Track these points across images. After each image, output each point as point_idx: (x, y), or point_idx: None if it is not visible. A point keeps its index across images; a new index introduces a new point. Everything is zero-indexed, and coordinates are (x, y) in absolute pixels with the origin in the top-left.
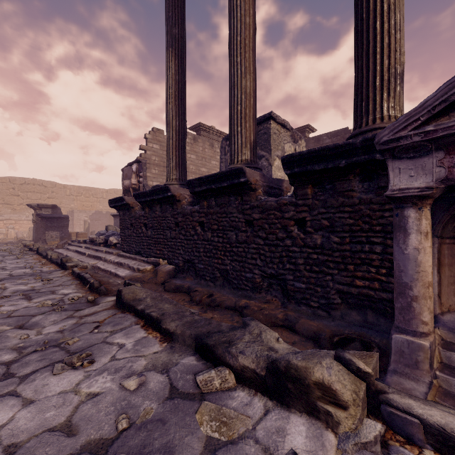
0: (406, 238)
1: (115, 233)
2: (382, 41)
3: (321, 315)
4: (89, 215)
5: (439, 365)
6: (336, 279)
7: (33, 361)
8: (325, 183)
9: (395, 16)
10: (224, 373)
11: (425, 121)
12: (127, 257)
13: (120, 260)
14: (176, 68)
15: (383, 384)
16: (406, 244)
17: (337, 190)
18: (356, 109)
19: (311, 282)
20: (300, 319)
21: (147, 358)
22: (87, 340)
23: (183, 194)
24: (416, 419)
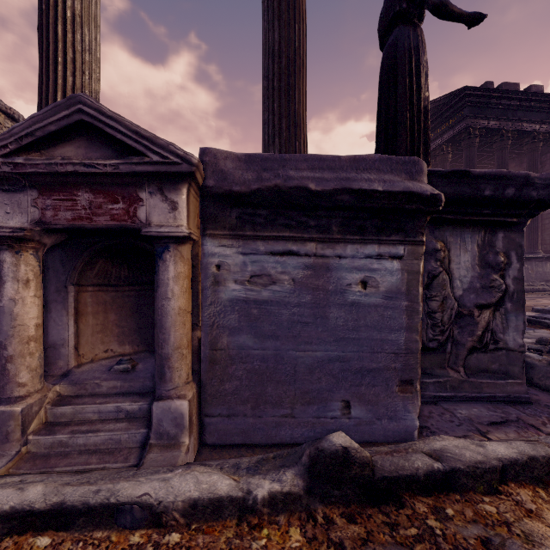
0: (1, 287)
1: None
2: (65, 51)
3: None
4: None
5: (41, 426)
6: None
7: None
8: None
9: (83, 32)
10: None
11: (15, 150)
12: None
13: None
14: None
15: None
16: (1, 294)
17: None
18: None
19: None
20: None
21: None
22: None
23: None
24: None
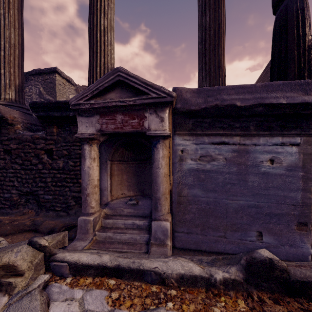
0: (84, 161)
1: None
2: (100, 46)
3: (63, 215)
4: None
5: (100, 228)
6: (72, 189)
7: None
8: (65, 126)
9: (108, 35)
10: None
11: (91, 97)
12: None
13: None
14: None
15: (57, 250)
16: (84, 165)
17: (72, 131)
18: (88, 82)
19: (56, 194)
20: (44, 221)
21: None
22: None
23: None
24: (66, 263)
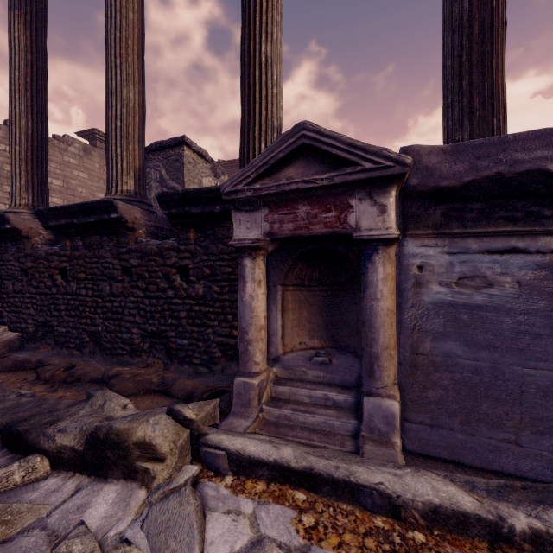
0: (244, 286)
1: None
2: (260, 91)
3: (203, 372)
4: None
5: (268, 399)
6: (217, 331)
7: None
8: (207, 228)
9: (272, 71)
10: (32, 462)
11: (255, 178)
12: None
13: None
14: (28, 43)
15: (208, 428)
16: (244, 291)
17: (218, 237)
18: (241, 154)
19: (194, 337)
20: (178, 380)
21: None
22: None
23: (36, 228)
24: (223, 452)
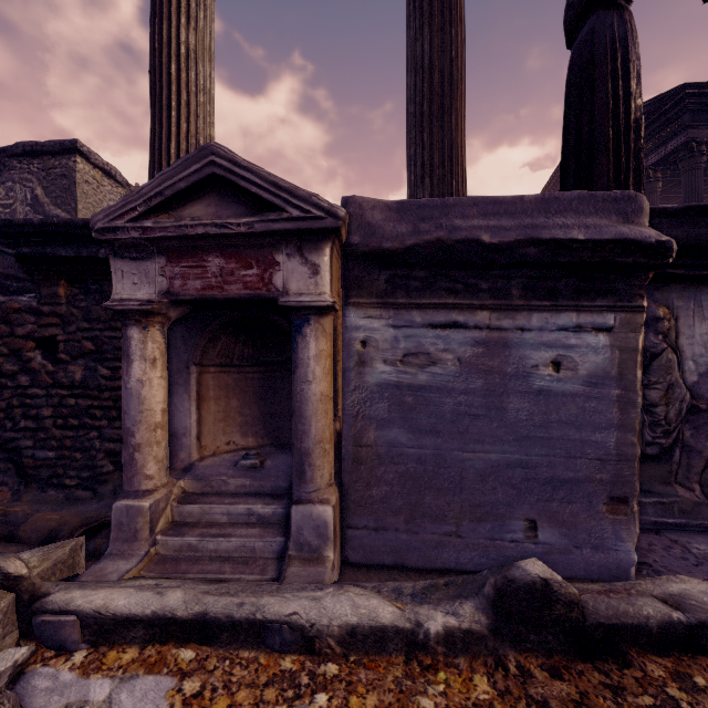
0: (129, 367)
1: None
2: (179, 94)
3: (82, 497)
4: None
5: (168, 526)
6: (106, 435)
7: None
8: (89, 281)
9: (197, 70)
10: None
11: (144, 213)
12: None
13: None
14: None
15: (52, 584)
16: (129, 375)
17: (107, 295)
18: (149, 178)
19: (67, 446)
20: (33, 515)
21: None
22: None
23: None
24: (72, 616)
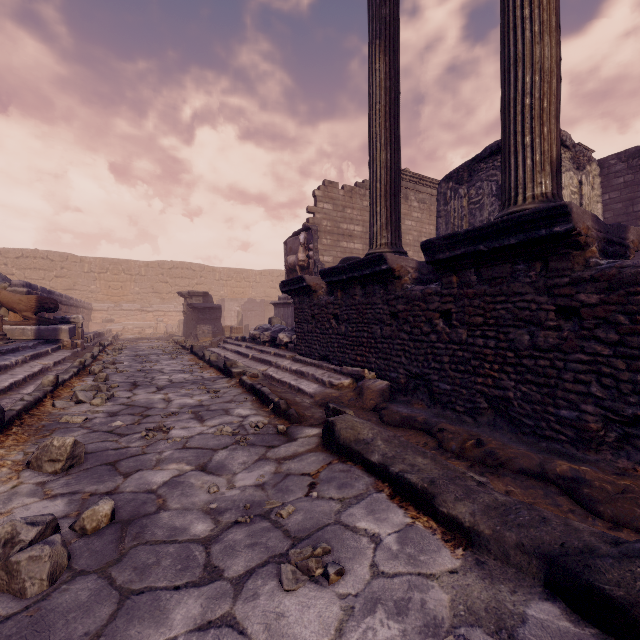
0: None
1: (283, 328)
2: None
3: None
4: (241, 304)
5: None
6: None
7: (239, 545)
8: None
9: None
10: None
11: None
12: (308, 362)
13: (299, 367)
14: (386, 69)
15: None
16: None
17: None
18: None
19: None
20: None
21: (443, 585)
22: (308, 513)
23: (405, 266)
24: None
